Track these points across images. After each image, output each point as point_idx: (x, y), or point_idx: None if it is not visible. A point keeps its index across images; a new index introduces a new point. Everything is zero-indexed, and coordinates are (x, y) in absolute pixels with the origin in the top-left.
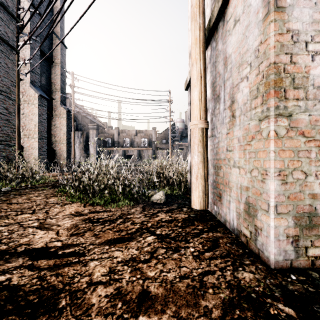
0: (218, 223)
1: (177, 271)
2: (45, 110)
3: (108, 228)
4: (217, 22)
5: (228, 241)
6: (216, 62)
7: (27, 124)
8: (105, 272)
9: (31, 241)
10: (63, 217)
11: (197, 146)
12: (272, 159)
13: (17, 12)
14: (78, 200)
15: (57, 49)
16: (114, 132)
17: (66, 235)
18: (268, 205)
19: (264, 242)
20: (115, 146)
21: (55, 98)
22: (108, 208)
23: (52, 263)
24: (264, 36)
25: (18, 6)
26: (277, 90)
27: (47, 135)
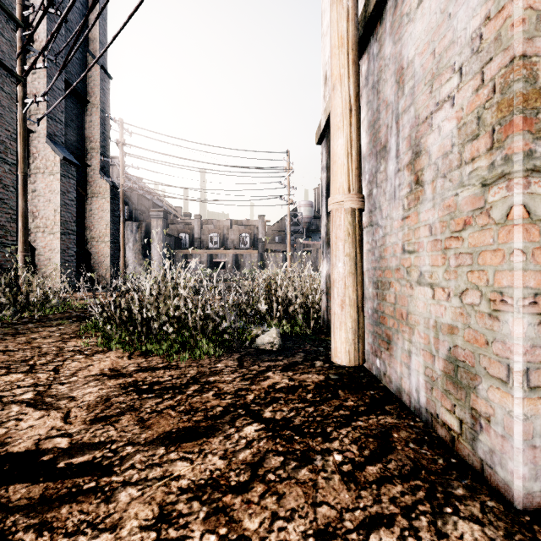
0: (385, 394)
1: (310, 517)
2: (73, 185)
3: (169, 404)
4: (383, 4)
5: (411, 436)
6: (379, 82)
7: (41, 208)
8: (149, 520)
9: (8, 436)
10: (86, 380)
11: (342, 244)
12: (519, 269)
13: (22, 12)
14: (119, 345)
15: (94, 80)
16: (194, 223)
17: (83, 422)
18: (508, 369)
19: (496, 448)
20: (196, 247)
21: (92, 165)
22: (174, 360)
23: (39, 492)
24: (496, 3)
25: (25, 3)
26: (530, 116)
27: (77, 228)
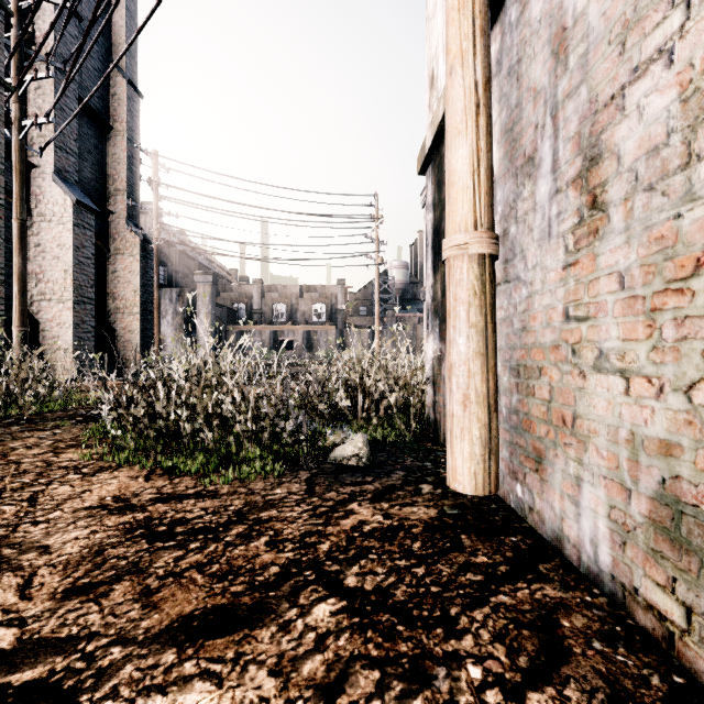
0: (534, 543)
1: None
2: (90, 237)
3: (195, 561)
4: None
5: (593, 625)
6: (521, 62)
7: (47, 268)
8: None
9: None
10: (74, 516)
11: (465, 309)
12: None
13: (18, 3)
14: (134, 459)
15: (119, 99)
16: (253, 289)
17: (51, 595)
18: None
19: None
20: (255, 321)
21: (116, 211)
22: (212, 483)
23: None
24: None
25: None
26: None
27: (96, 296)
